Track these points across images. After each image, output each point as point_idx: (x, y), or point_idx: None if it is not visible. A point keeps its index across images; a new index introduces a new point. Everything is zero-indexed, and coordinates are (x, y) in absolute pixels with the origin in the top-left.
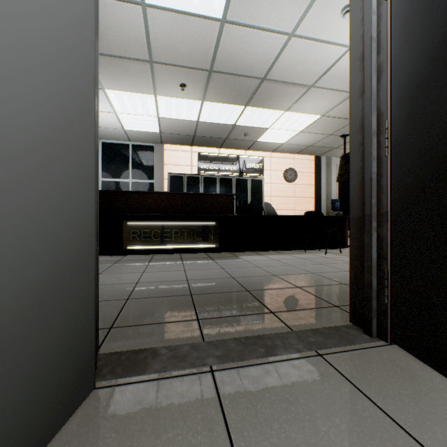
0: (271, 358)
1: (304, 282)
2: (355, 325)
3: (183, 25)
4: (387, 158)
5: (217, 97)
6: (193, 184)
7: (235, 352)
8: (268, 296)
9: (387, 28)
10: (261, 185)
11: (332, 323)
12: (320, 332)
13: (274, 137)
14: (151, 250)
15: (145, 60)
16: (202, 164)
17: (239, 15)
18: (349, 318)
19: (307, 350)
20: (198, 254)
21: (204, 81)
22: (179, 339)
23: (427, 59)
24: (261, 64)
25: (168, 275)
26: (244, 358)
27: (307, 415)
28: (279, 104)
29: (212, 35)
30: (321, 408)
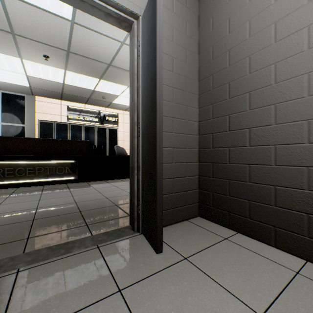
0: (66, 255)
1: (122, 201)
2: (131, 226)
3: (39, 15)
4: (140, 138)
5: (77, 69)
6: (62, 129)
7: (43, 256)
8: (92, 214)
9: (140, 70)
10: (116, 133)
11: (119, 227)
12: (108, 233)
13: (124, 102)
14: (16, 184)
15: (7, 31)
16: (71, 115)
17: (85, 22)
18: (129, 222)
19: (92, 245)
20: (60, 185)
21: (65, 57)
22: (4, 255)
23: (148, 94)
24: (106, 55)
25: (22, 205)
26: (47, 259)
27: (66, 282)
28: (123, 82)
29: (66, 28)
30: (77, 277)
